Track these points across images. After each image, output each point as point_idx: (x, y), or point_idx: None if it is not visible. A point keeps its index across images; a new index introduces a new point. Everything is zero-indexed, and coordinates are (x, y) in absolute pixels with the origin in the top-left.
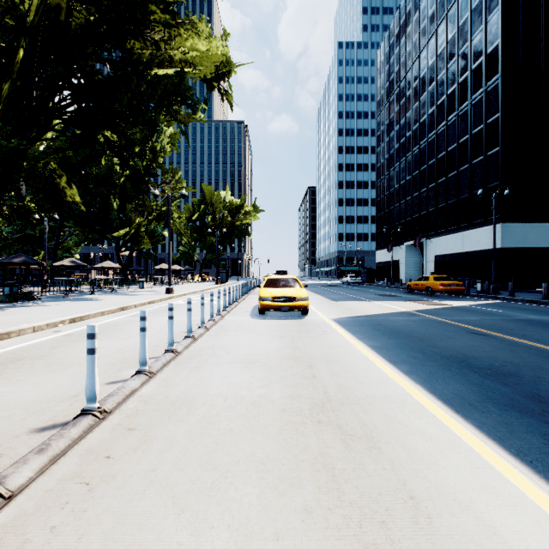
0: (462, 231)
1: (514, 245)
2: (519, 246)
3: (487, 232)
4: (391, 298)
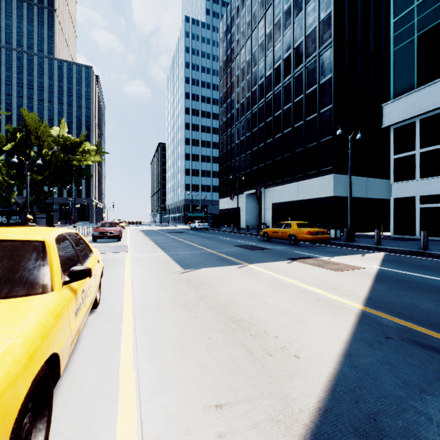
0: (298, 181)
1: (342, 194)
2: (345, 195)
3: (321, 181)
4: (262, 252)
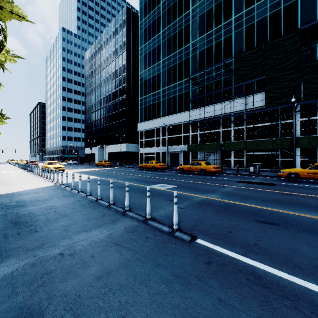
0: (116, 144)
1: (129, 150)
2: (131, 151)
3: (123, 145)
4: (90, 168)
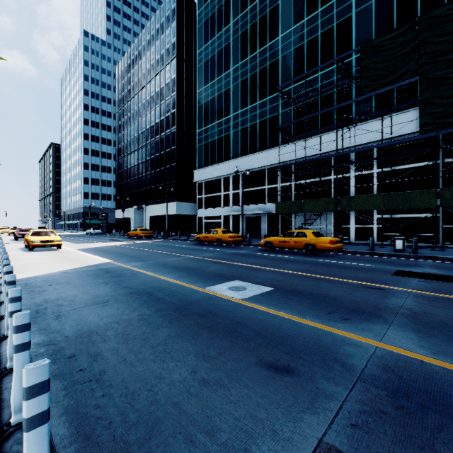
0: (162, 203)
1: (182, 213)
2: (184, 214)
3: (172, 205)
4: (115, 241)
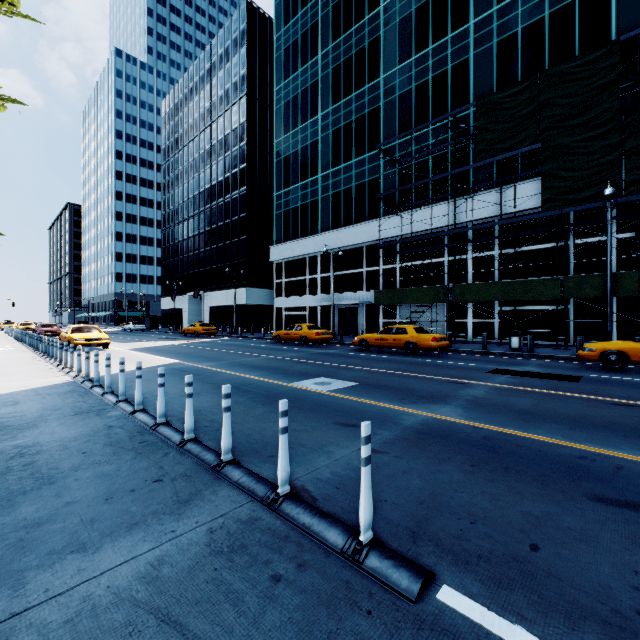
0: (227, 289)
1: (254, 303)
2: (257, 303)
3: (240, 292)
4: (168, 339)
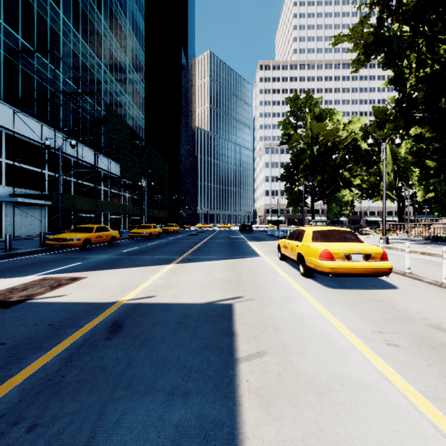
0: None
1: None
2: None
3: None
4: None
